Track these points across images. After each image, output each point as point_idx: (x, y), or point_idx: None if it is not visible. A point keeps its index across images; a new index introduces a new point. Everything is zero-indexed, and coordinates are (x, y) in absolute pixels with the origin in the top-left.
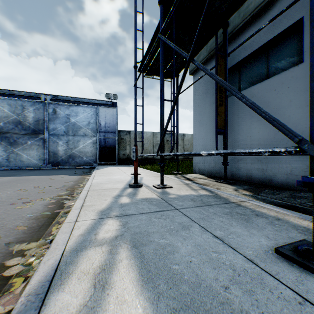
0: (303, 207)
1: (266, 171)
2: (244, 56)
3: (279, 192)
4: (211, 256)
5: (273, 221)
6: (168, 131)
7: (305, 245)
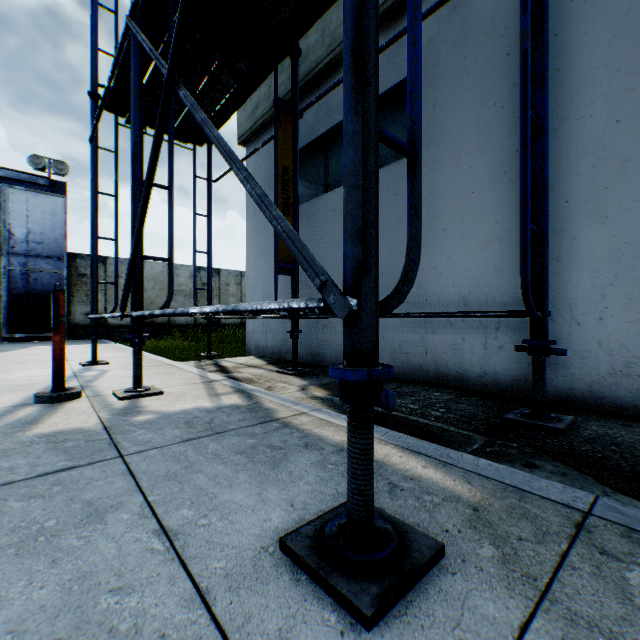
0: (400, 414)
1: None
2: (333, 124)
3: None
4: (91, 612)
5: (330, 455)
6: (156, 258)
7: (346, 514)
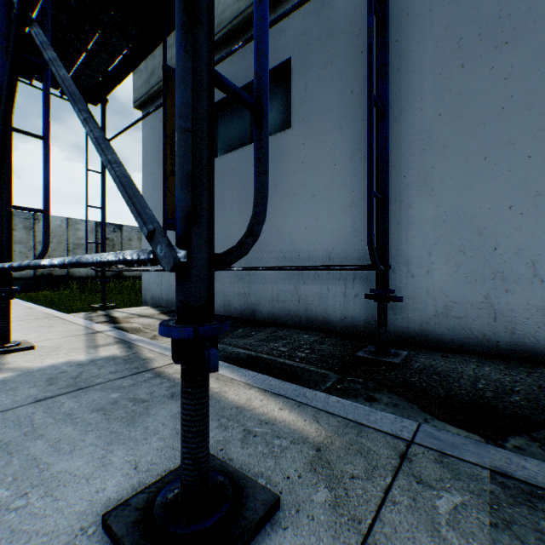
0: (270, 357)
1: (249, 296)
2: (221, 96)
3: (256, 332)
4: None
5: None
6: (28, 209)
7: None
